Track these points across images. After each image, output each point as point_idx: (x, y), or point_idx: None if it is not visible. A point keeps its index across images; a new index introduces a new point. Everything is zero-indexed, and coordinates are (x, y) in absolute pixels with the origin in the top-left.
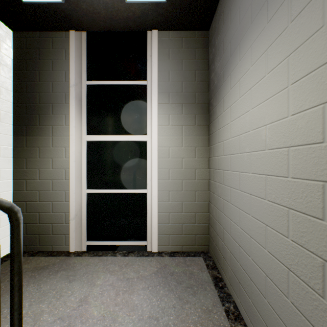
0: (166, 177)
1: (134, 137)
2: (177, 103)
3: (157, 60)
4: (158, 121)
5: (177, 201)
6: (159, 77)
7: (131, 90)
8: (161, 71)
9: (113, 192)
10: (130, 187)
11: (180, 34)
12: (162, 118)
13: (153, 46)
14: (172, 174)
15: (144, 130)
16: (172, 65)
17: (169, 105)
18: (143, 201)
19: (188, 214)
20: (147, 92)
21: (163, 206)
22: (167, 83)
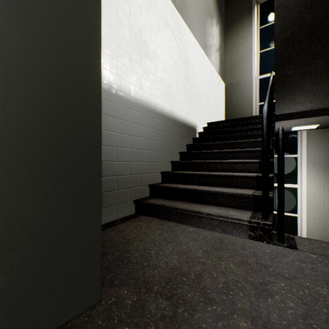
0: (312, 210)
1: (288, 185)
2: (320, 169)
3: (305, 146)
4: (306, 179)
5: (320, 224)
6: (307, 155)
7: (285, 159)
8: (308, 151)
9: (274, 212)
10: (285, 211)
11: (322, 131)
12: (309, 177)
13: (303, 139)
14: (317, 209)
15: (295, 181)
16: (317, 148)
17: (314, 170)
18: (294, 220)
19: (328, 233)
20: (297, 161)
21: (310, 225)
22: (312, 158)
